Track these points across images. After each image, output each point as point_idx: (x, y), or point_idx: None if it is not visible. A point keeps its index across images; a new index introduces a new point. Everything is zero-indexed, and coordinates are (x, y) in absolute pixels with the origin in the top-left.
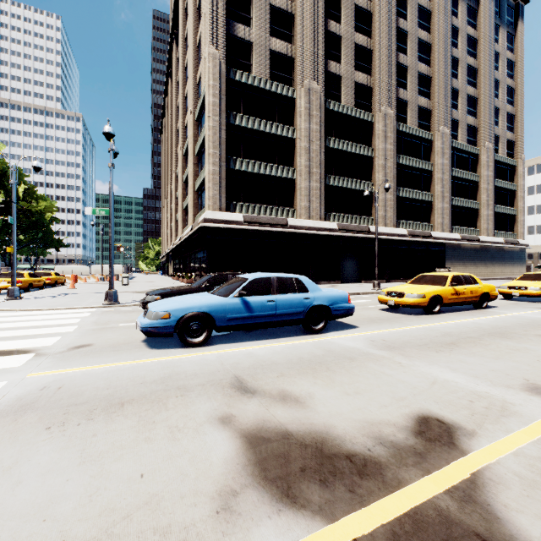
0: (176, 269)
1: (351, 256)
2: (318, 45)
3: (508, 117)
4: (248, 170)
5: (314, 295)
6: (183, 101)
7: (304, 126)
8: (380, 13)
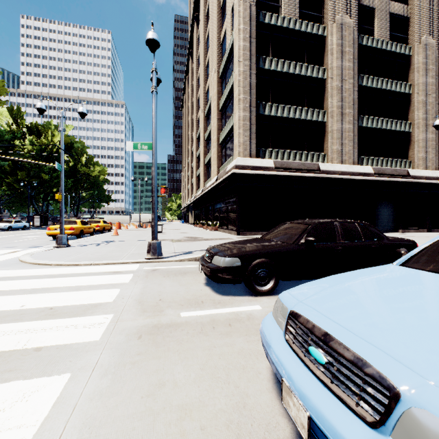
0: (197, 217)
1: (385, 203)
2: None
3: None
4: (278, 114)
5: None
6: (205, 69)
7: (336, 64)
8: None
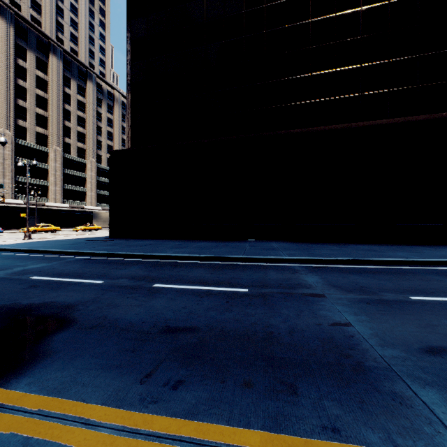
0: None
1: (34, 216)
2: (10, 112)
3: None
4: None
5: None
6: None
7: (0, 151)
8: (53, 101)
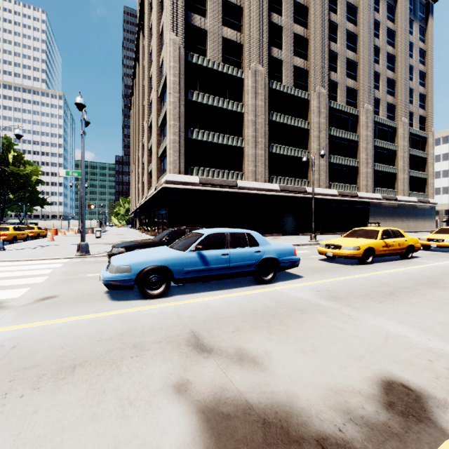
0: (142, 223)
1: (290, 213)
2: (263, 33)
3: (420, 96)
4: (204, 139)
5: (264, 249)
6: (149, 82)
7: (251, 102)
8: (315, 8)
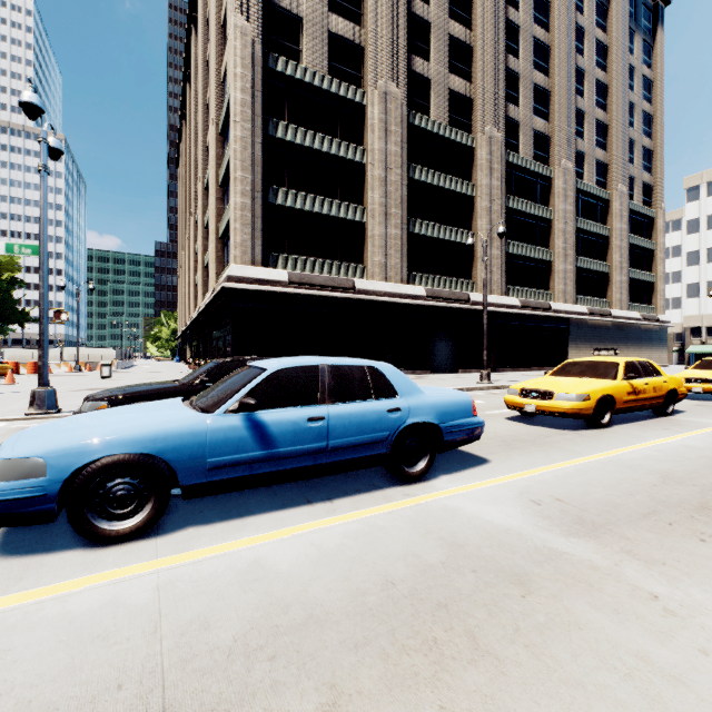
0: (195, 353)
1: (444, 335)
2: (398, 31)
3: (645, 153)
4: (297, 206)
5: (410, 403)
6: (204, 111)
7: (379, 146)
8: None
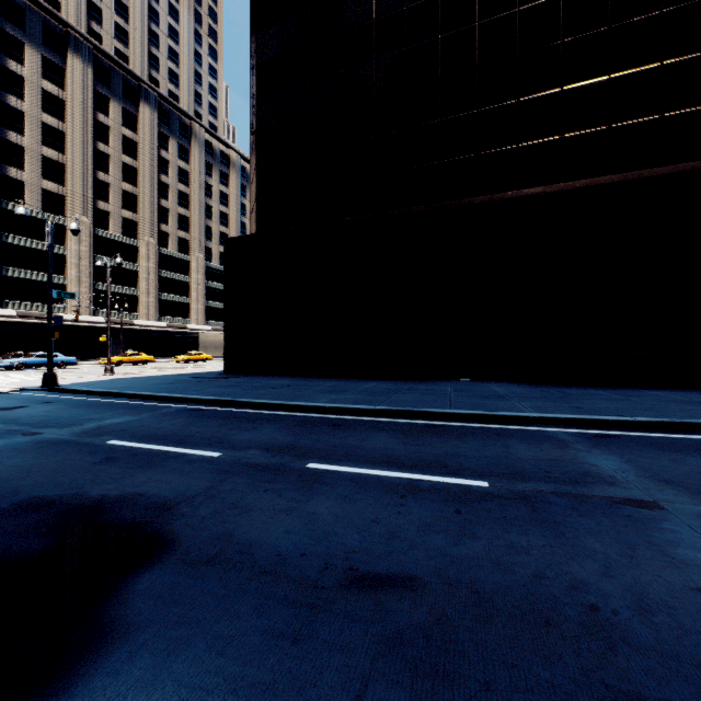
0: None
1: (119, 341)
2: (88, 190)
3: None
4: (21, 277)
5: (62, 358)
6: None
7: (75, 248)
8: (145, 172)
